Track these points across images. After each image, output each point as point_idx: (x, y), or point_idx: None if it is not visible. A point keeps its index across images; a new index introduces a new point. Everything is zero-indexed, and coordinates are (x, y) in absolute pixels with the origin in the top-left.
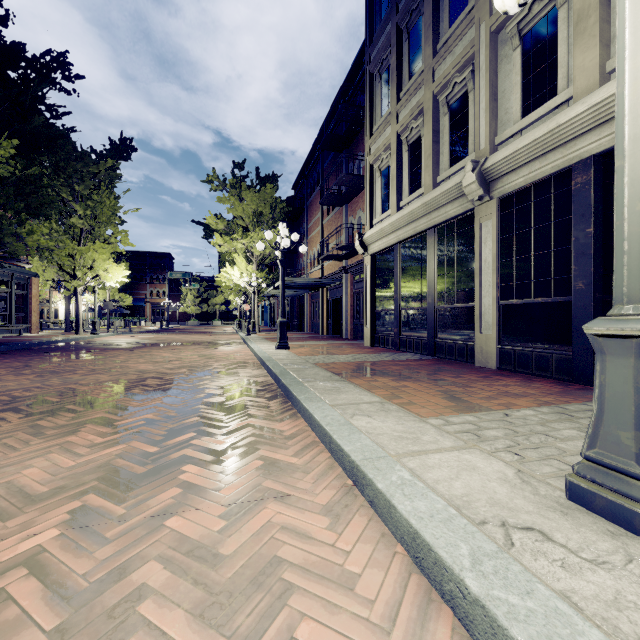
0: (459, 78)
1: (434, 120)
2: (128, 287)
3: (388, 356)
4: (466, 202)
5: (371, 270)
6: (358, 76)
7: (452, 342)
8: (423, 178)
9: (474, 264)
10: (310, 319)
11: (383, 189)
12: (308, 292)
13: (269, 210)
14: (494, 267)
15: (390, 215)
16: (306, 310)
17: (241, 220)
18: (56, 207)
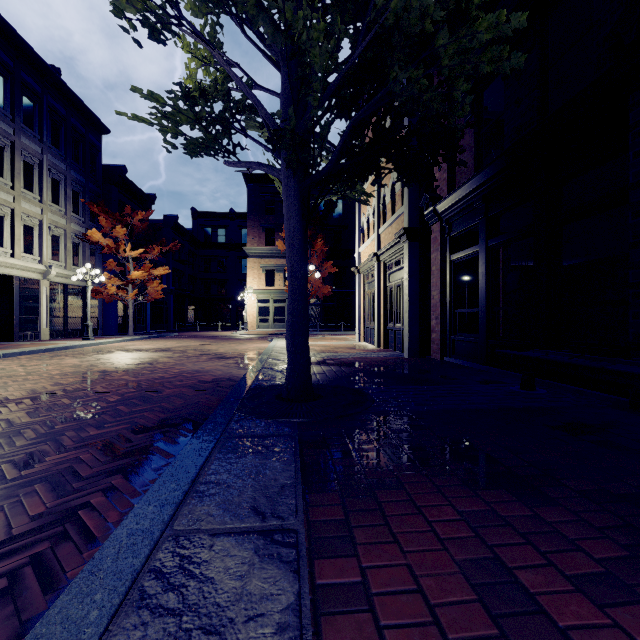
0: None
1: None
2: None
3: None
4: None
5: None
6: None
7: None
8: None
9: None
10: None
11: None
12: None
13: None
14: None
15: None
16: None
17: None
18: None
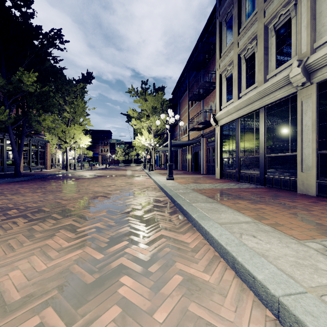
0: (284, 11)
1: (265, 41)
2: (91, 147)
3: (234, 185)
4: (291, 88)
5: (220, 135)
6: (210, 27)
7: (278, 177)
8: (256, 78)
9: (296, 128)
10: (181, 163)
11: (228, 88)
12: (180, 148)
13: (160, 105)
14: (314, 129)
15: (232, 102)
16: (179, 158)
17: (145, 111)
18: (56, 107)
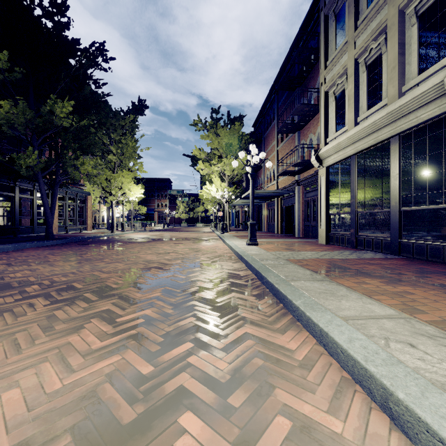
0: None
1: (399, 33)
2: (144, 201)
3: (351, 254)
4: (445, 102)
5: (326, 180)
6: (310, 26)
7: (423, 242)
8: (384, 91)
9: None
10: (267, 222)
11: (338, 110)
12: (265, 202)
13: (237, 142)
14: None
15: (345, 131)
16: (263, 215)
17: (217, 151)
18: (98, 147)
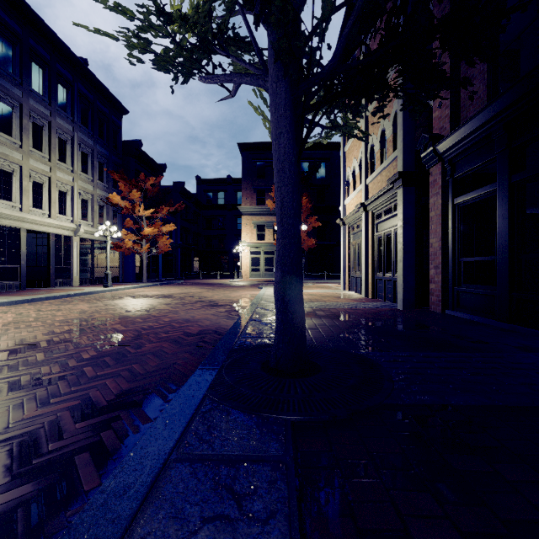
0: None
1: None
2: None
3: None
4: None
5: None
6: None
7: None
8: None
9: None
10: None
11: None
12: None
13: None
14: None
15: None
16: None
17: None
18: None
